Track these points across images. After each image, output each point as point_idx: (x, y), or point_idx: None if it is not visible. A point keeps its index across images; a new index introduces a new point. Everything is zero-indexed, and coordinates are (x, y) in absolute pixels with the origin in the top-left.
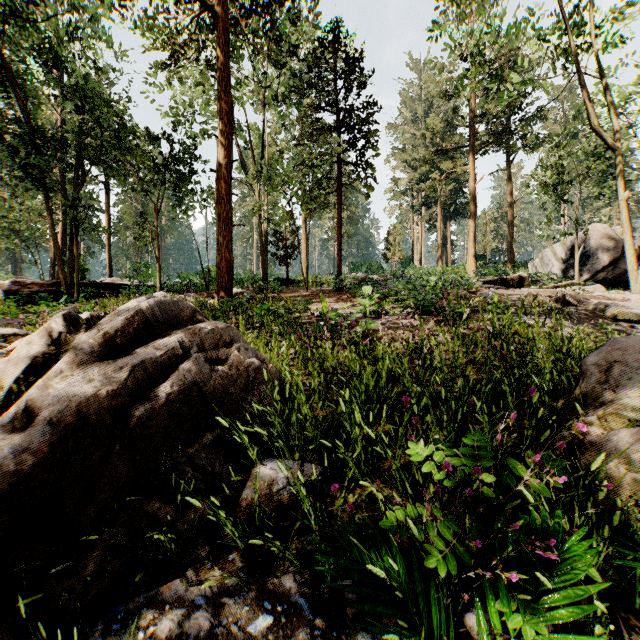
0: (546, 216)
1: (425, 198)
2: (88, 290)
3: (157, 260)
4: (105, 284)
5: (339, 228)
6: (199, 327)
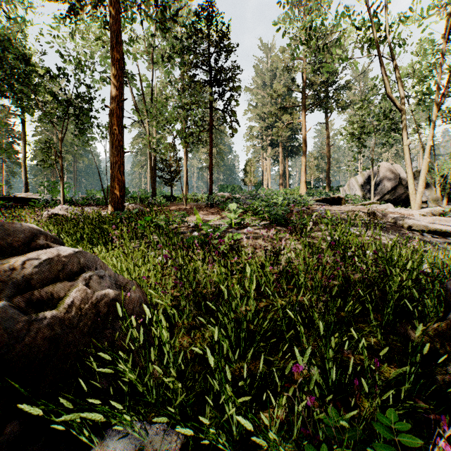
0: (353, 156)
1: (271, 141)
2: (0, 203)
3: (61, 179)
4: (17, 198)
5: (210, 158)
6: (26, 258)
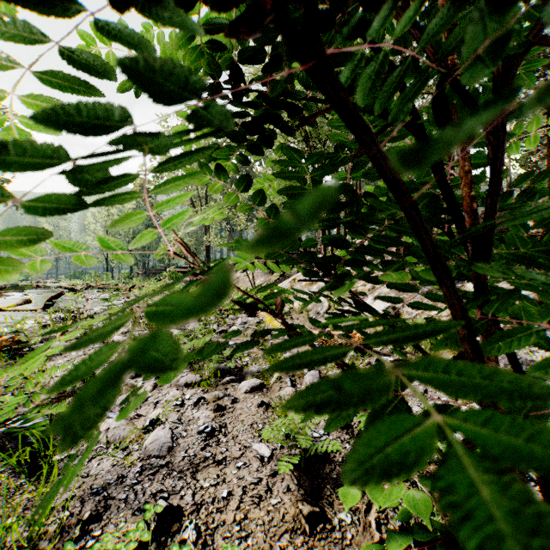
0: None
1: None
2: None
3: None
4: None
5: None
6: None
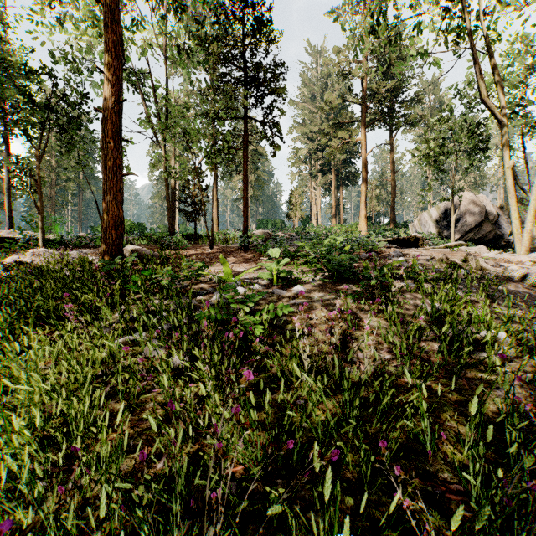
0: (429, 183)
1: (322, 166)
2: None
3: (39, 212)
4: None
5: (245, 184)
6: None
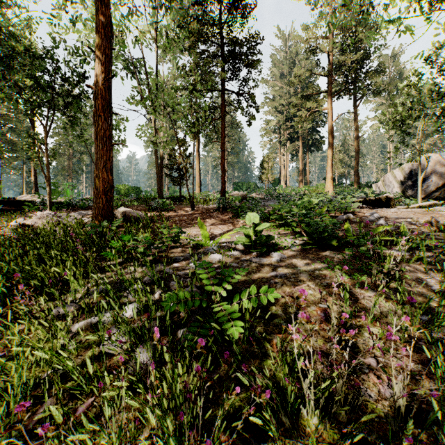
0: (396, 146)
1: (290, 135)
2: None
3: (46, 179)
4: (11, 201)
5: (223, 151)
6: None
